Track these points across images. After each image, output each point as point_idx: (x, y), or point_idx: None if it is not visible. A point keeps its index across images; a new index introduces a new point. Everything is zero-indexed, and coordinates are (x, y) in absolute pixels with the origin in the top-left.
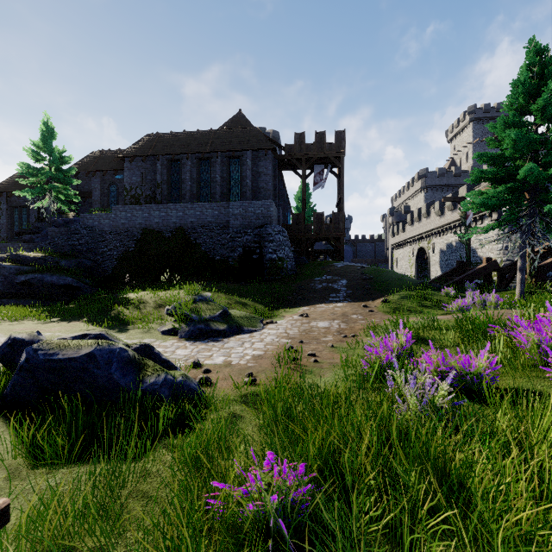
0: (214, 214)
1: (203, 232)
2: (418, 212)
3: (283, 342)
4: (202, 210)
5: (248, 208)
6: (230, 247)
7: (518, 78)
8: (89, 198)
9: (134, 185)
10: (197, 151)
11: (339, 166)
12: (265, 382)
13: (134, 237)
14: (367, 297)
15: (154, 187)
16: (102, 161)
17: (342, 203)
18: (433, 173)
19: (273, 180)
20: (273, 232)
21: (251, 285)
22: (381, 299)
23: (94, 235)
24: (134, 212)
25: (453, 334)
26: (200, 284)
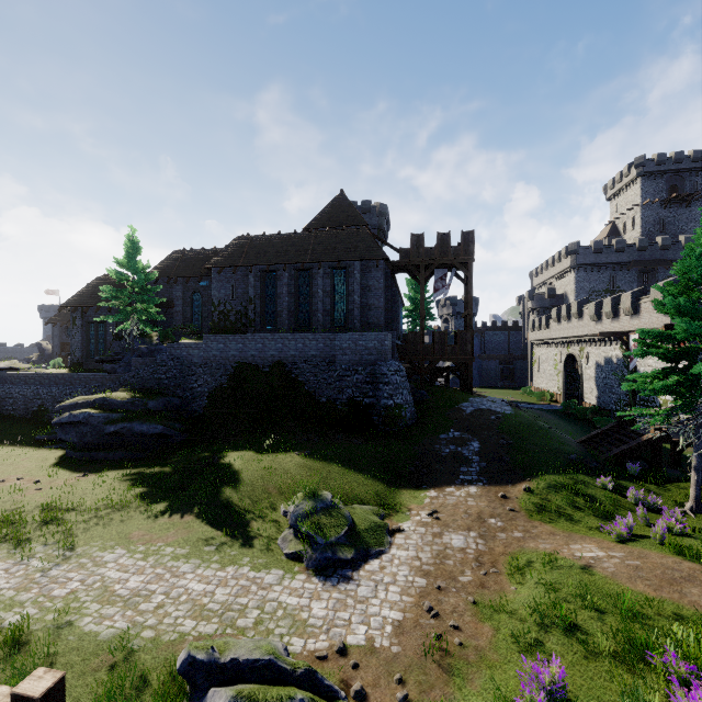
0: (318, 347)
1: (306, 368)
2: (567, 309)
3: (418, 587)
4: (304, 341)
5: (359, 341)
6: (338, 388)
7: (692, 247)
8: (170, 308)
9: (222, 300)
10: (295, 261)
11: (466, 275)
12: (416, 696)
13: (228, 371)
14: (506, 478)
15: (246, 302)
16: (184, 265)
17: (470, 320)
18: (587, 248)
19: (385, 291)
20: (389, 372)
21: (365, 443)
22: (523, 487)
23: (182, 367)
24: (226, 342)
25: (607, 642)
26: (306, 440)
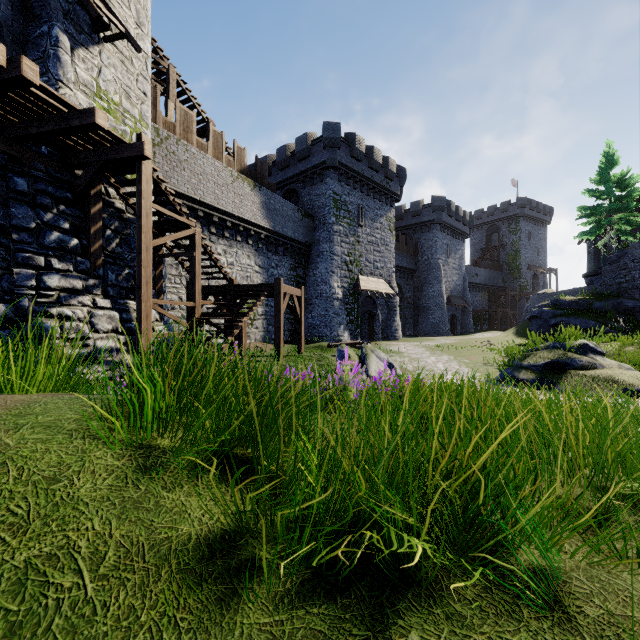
0: None
1: None
2: None
3: None
4: None
5: None
6: None
7: None
8: None
9: None
10: None
11: None
12: None
13: None
14: None
15: None
16: None
17: None
18: None
19: None
20: None
21: None
22: None
23: None
24: None
25: None
26: None
